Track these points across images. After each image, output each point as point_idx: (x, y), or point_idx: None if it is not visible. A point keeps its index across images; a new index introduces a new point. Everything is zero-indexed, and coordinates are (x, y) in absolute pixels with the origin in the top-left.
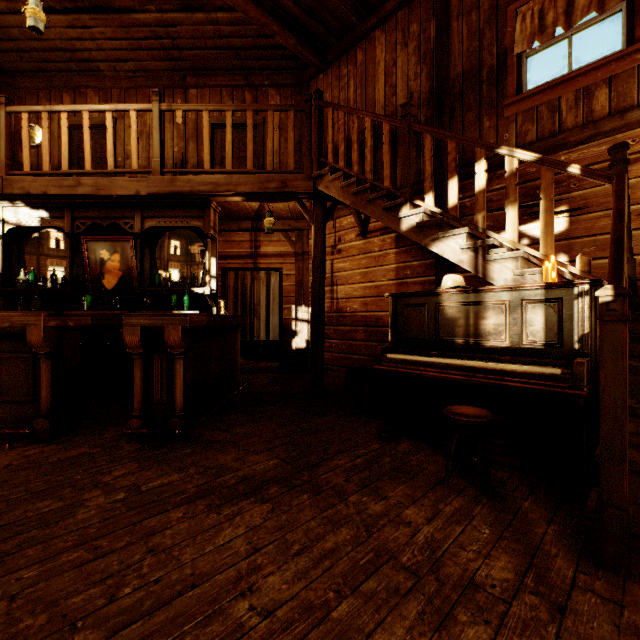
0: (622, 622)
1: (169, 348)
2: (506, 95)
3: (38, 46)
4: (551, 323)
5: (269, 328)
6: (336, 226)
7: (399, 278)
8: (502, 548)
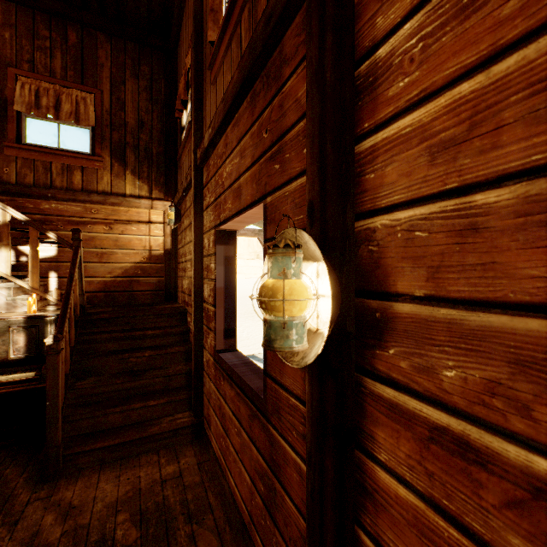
0: (50, 504)
1: None
2: (8, 137)
3: None
4: (32, 341)
5: None
6: None
7: None
8: None
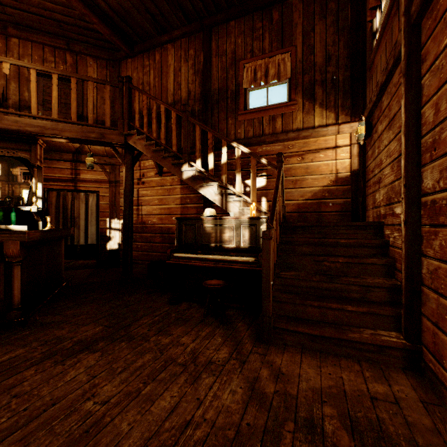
0: (264, 360)
1: (8, 258)
2: (239, 108)
3: None
4: (252, 236)
5: (88, 235)
6: (141, 165)
7: (183, 204)
8: (225, 345)
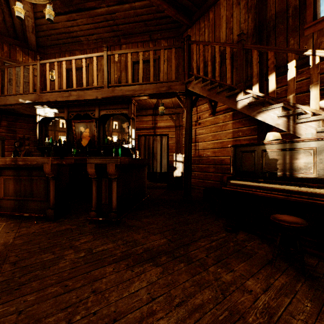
0: None
1: (109, 175)
2: (305, 22)
3: (54, 32)
4: None
5: (161, 165)
6: (197, 110)
7: (234, 137)
8: (323, 321)
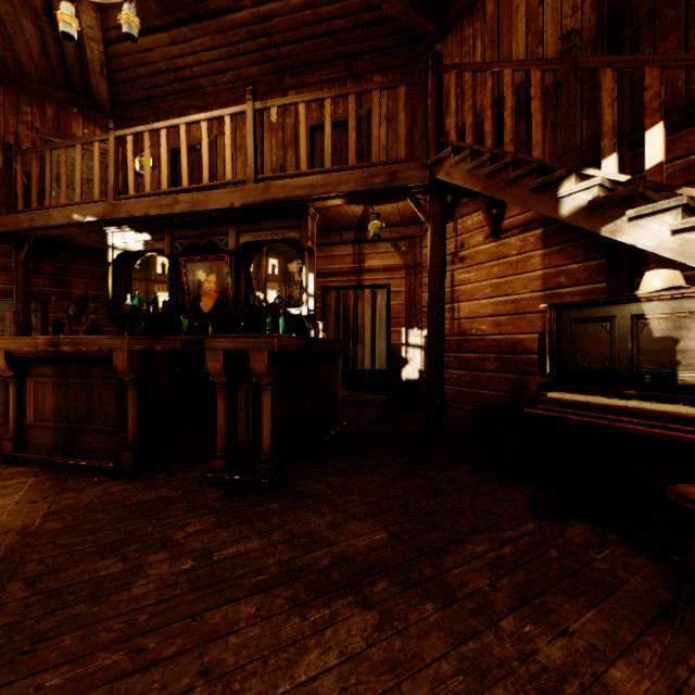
0: None
1: (254, 377)
2: None
3: (146, 72)
4: None
5: (375, 355)
6: (457, 228)
7: (548, 288)
8: None
